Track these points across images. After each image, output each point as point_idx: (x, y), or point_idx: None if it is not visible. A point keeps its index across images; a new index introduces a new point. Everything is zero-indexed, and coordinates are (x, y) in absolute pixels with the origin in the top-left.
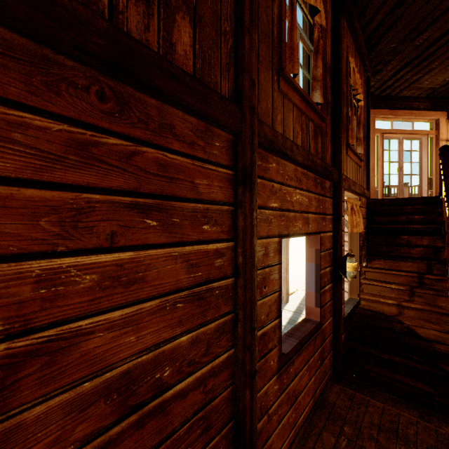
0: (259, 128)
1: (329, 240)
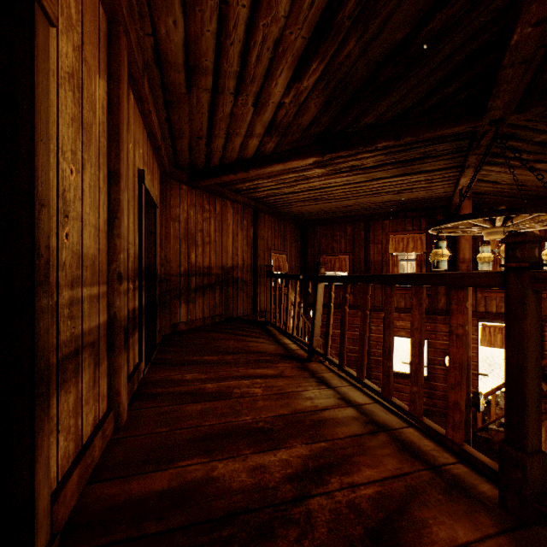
0: (371, 308)
1: (442, 345)
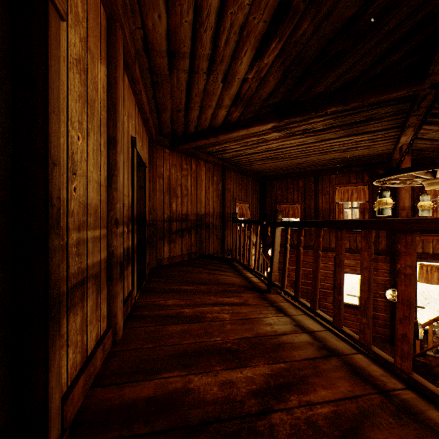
0: None
1: (383, 281)
